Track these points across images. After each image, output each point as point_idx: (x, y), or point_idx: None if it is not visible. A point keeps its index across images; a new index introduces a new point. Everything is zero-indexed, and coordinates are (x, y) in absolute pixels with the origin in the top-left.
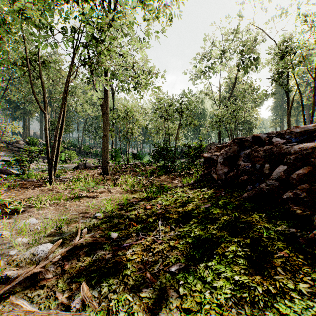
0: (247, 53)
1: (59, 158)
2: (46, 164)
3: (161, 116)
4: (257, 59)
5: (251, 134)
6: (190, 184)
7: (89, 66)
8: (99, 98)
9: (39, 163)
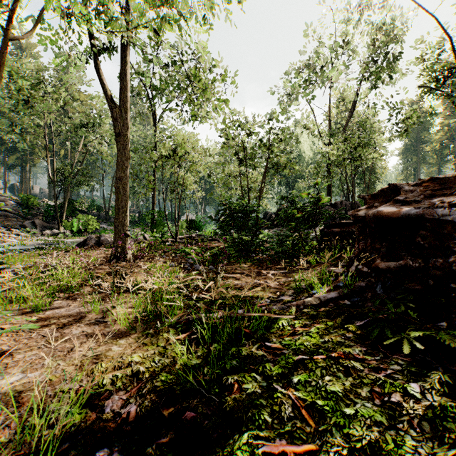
0: (384, 43)
1: (69, 228)
2: (47, 237)
3: (234, 153)
4: (400, 56)
5: (372, 190)
6: (326, 302)
7: (77, 24)
8: (110, 104)
9: (33, 236)
